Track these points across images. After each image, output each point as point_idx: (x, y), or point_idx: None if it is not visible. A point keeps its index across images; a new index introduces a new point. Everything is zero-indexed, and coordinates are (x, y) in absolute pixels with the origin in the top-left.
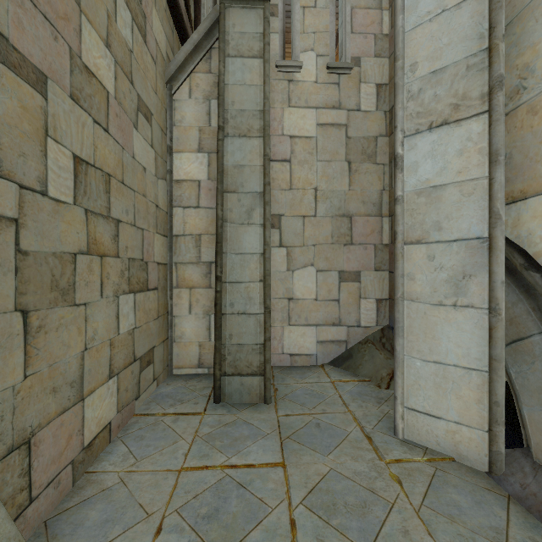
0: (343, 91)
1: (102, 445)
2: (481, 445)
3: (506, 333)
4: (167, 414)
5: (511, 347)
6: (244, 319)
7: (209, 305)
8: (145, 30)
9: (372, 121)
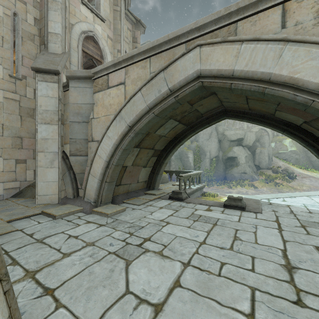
0: (18, 87)
1: None
2: (57, 198)
3: (63, 173)
4: None
5: (64, 176)
6: None
7: None
8: None
9: (32, 102)
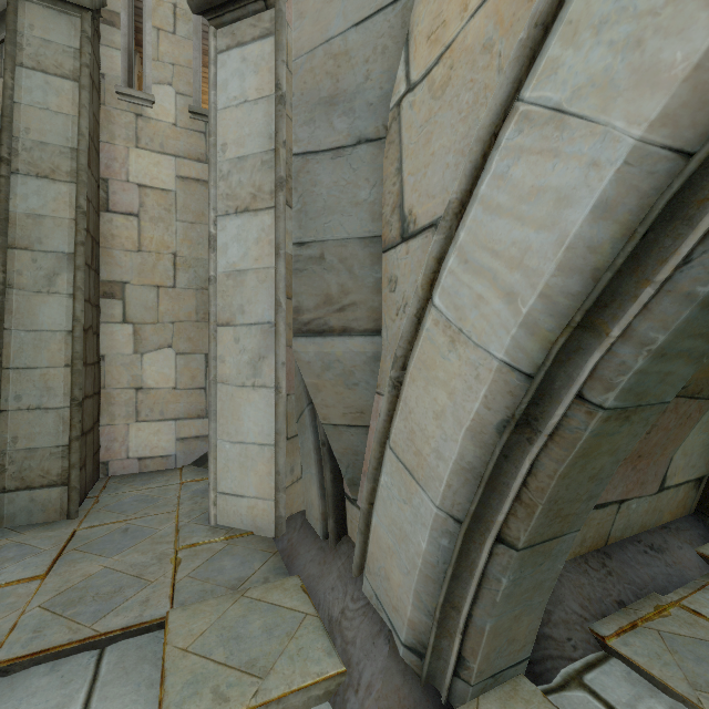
0: None
1: None
2: (271, 514)
3: (298, 409)
4: None
5: (299, 422)
6: (38, 416)
7: None
8: None
9: None
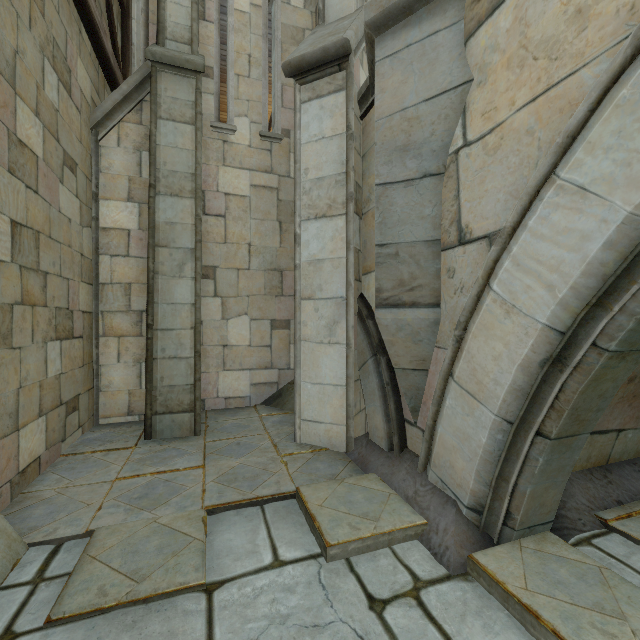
0: (275, 158)
1: (33, 474)
2: (343, 435)
3: (360, 360)
4: (97, 451)
5: (362, 369)
6: (175, 363)
7: (140, 353)
8: (70, 84)
9: None
